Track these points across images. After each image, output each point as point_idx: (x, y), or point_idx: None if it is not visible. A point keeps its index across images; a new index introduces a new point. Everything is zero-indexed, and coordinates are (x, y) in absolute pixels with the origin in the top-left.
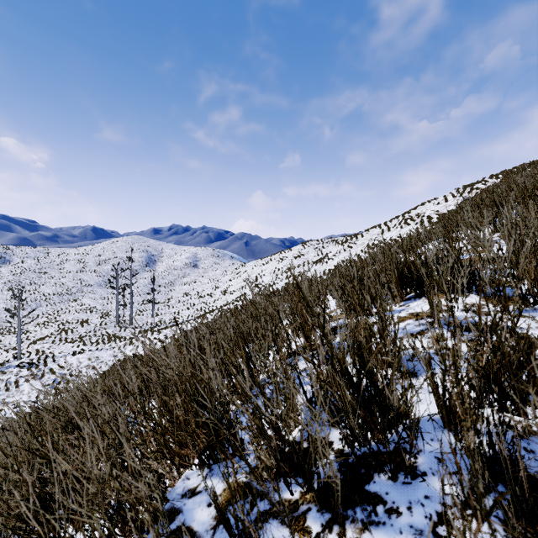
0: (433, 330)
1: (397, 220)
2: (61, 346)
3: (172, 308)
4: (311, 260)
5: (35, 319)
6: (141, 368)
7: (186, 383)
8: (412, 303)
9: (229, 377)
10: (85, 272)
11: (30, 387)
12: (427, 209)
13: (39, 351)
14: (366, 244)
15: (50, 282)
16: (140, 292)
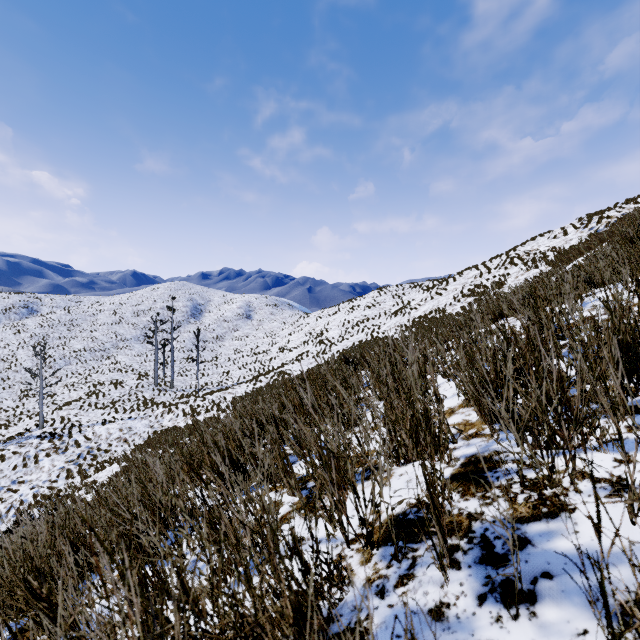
0: None
1: (499, 260)
2: (90, 413)
3: (221, 368)
4: (389, 310)
5: (64, 380)
6: None
7: None
8: None
9: None
10: (121, 325)
11: (51, 462)
12: (540, 245)
13: (64, 419)
14: (460, 290)
15: (82, 335)
16: (184, 349)
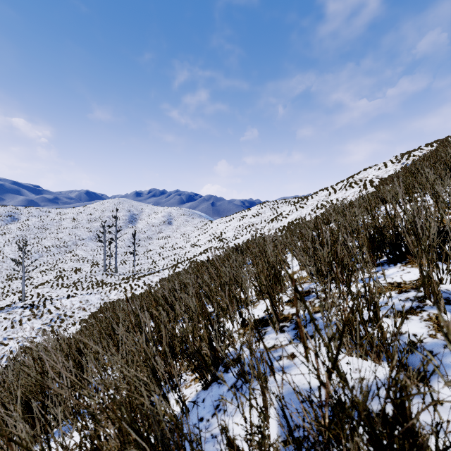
0: (428, 309)
1: (342, 184)
2: (58, 290)
3: (150, 259)
4: (267, 218)
5: (38, 267)
6: (55, 388)
7: (121, 405)
8: (387, 270)
9: (189, 358)
10: (79, 228)
11: (31, 325)
12: (369, 174)
13: (39, 295)
14: (316, 204)
15: (50, 236)
16: (124, 245)
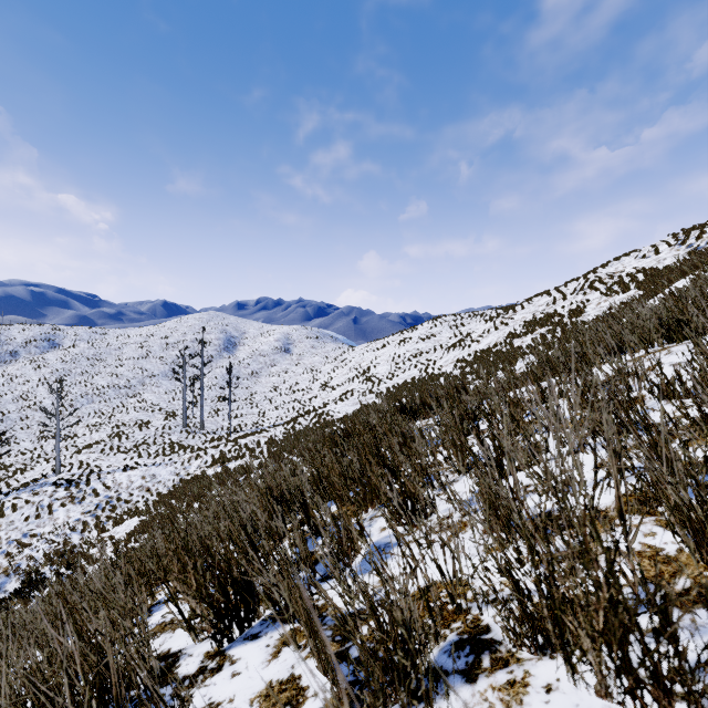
0: None
1: (576, 284)
2: (111, 457)
3: (256, 408)
4: (445, 342)
5: (86, 420)
6: None
7: None
8: None
9: None
10: (148, 359)
11: (67, 513)
12: (625, 266)
13: (83, 464)
14: (530, 319)
15: (106, 371)
16: (216, 386)
